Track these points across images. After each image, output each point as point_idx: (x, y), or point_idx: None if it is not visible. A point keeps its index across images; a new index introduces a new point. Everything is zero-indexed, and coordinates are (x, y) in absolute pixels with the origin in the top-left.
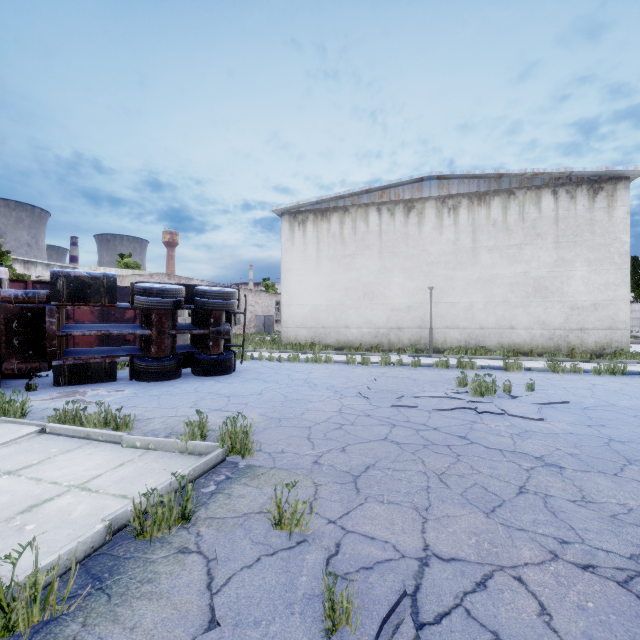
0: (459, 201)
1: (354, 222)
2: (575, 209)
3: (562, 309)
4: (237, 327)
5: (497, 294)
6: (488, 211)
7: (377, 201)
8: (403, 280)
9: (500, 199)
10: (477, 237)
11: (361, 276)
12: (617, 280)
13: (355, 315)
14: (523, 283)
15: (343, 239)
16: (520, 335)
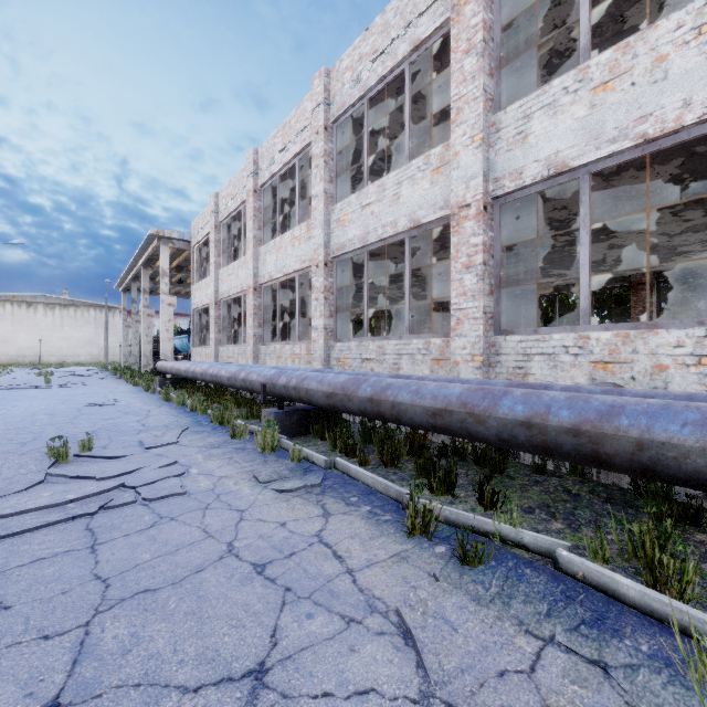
0: (56, 306)
1: None
2: (103, 316)
3: (98, 349)
4: None
5: (73, 343)
6: (69, 312)
7: (11, 300)
8: (27, 336)
9: (74, 308)
10: (64, 321)
11: (1, 333)
12: (116, 340)
13: None
14: (83, 340)
15: None
16: (82, 358)
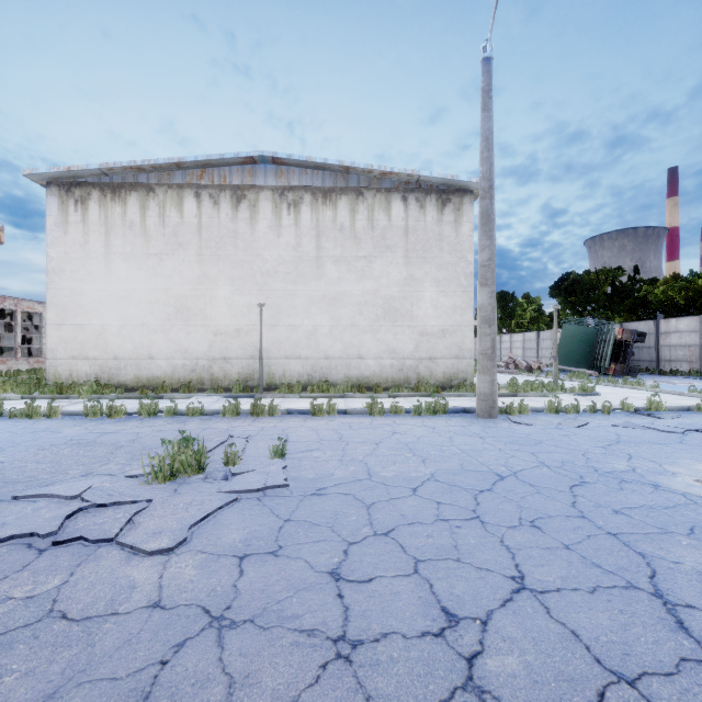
0: (301, 196)
1: (162, 208)
2: (425, 220)
3: (412, 335)
4: (34, 359)
5: (344, 316)
6: (335, 212)
7: (195, 182)
8: (231, 294)
9: (348, 199)
10: (322, 244)
11: (172, 286)
12: (463, 304)
13: (164, 341)
14: (373, 303)
15: (146, 231)
16: (369, 366)
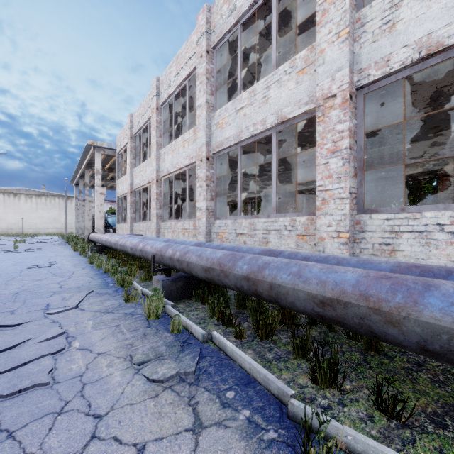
0: (33, 196)
1: None
2: (64, 202)
3: (61, 224)
4: None
5: (44, 220)
6: (41, 200)
7: (3, 191)
8: (13, 215)
9: (45, 197)
10: (38, 206)
11: None
12: (73, 218)
13: None
14: (51, 218)
15: None
16: (50, 230)
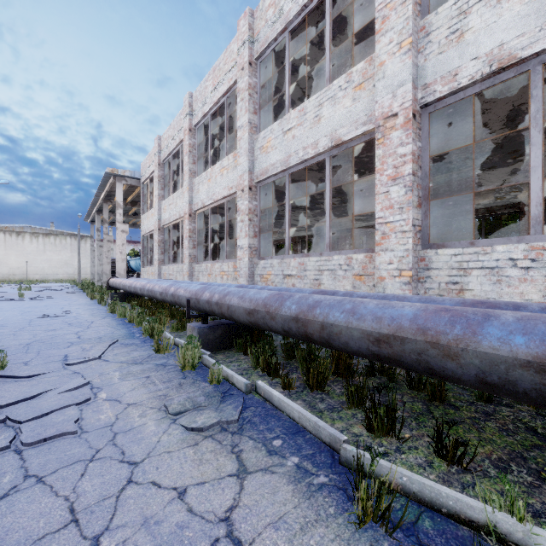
0: (39, 235)
1: None
2: (77, 242)
3: (73, 269)
4: None
5: (53, 264)
6: (50, 239)
7: (4, 230)
8: (16, 258)
9: (54, 236)
10: (46, 247)
11: None
12: (88, 262)
13: None
14: (61, 261)
15: None
16: (60, 276)
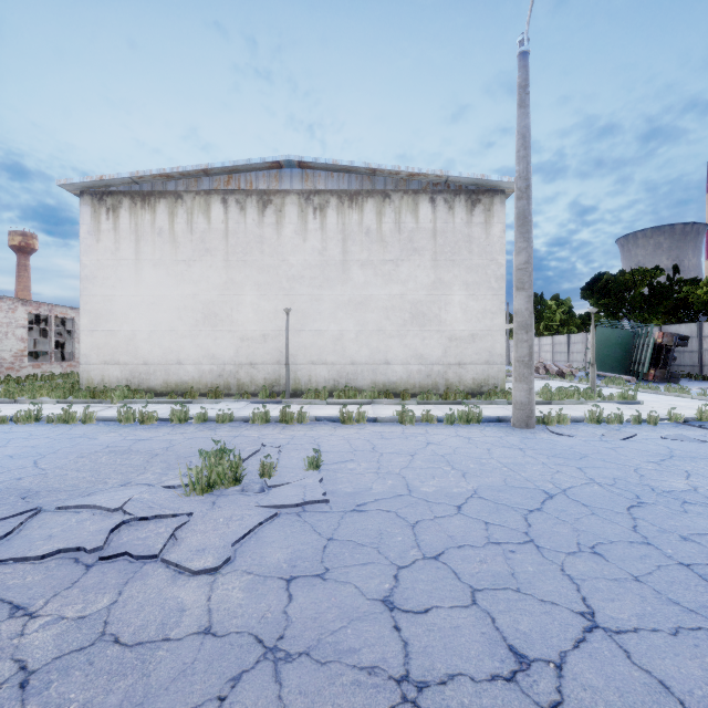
0: (327, 199)
1: (190, 215)
2: (453, 222)
3: (440, 340)
4: (66, 364)
5: (371, 321)
6: (361, 216)
7: (222, 188)
8: (257, 299)
9: (374, 202)
10: (348, 247)
11: (200, 291)
12: (494, 307)
13: (192, 346)
14: (400, 308)
15: (174, 238)
16: (396, 372)
